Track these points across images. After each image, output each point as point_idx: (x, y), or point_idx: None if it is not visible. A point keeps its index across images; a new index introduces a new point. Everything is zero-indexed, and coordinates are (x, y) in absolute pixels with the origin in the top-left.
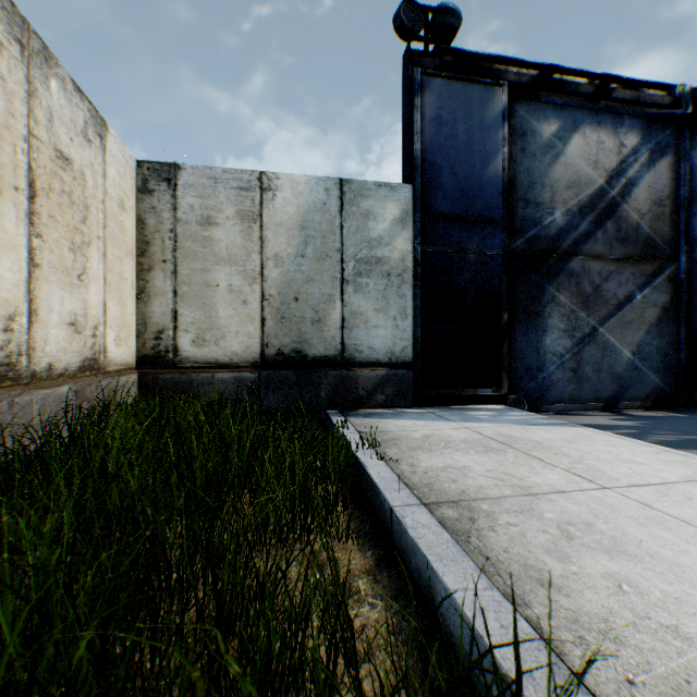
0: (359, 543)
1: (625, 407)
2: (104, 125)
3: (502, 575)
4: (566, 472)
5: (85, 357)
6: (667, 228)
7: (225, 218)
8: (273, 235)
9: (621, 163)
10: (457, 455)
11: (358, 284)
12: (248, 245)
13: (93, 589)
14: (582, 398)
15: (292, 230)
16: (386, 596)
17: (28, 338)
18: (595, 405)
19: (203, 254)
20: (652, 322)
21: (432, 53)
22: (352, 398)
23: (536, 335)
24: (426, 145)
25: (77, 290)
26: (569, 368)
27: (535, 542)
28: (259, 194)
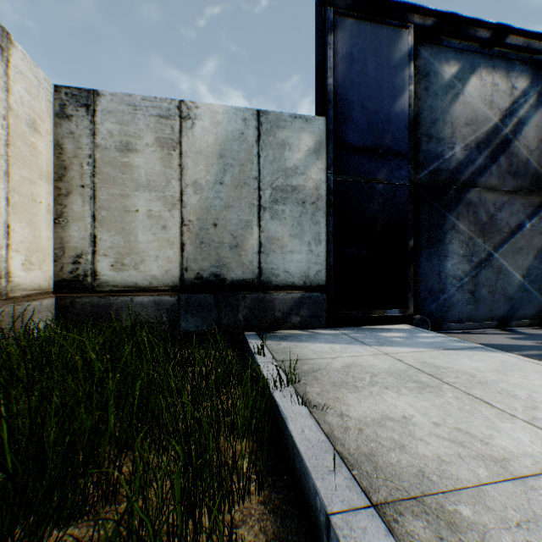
0: None
1: (516, 325)
2: (5, 37)
3: None
4: (532, 426)
5: None
6: None
7: (145, 145)
8: (192, 163)
9: (513, 104)
10: (390, 396)
11: (275, 211)
12: (168, 172)
13: None
14: (478, 317)
15: (211, 158)
16: None
17: None
18: (490, 324)
19: (122, 179)
20: (539, 248)
21: None
22: (268, 319)
23: (438, 260)
24: (338, 80)
25: None
26: (467, 290)
27: None
28: (179, 122)
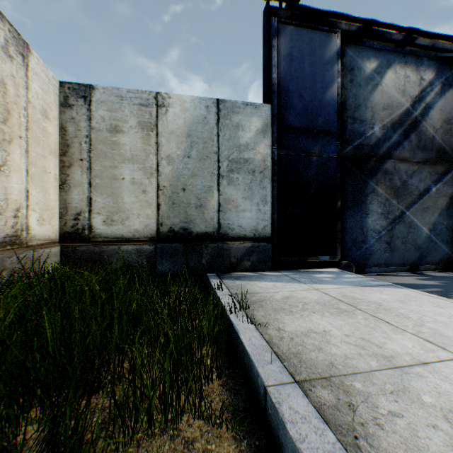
0: (233, 428)
1: (424, 269)
2: (26, 47)
3: None
4: (416, 336)
5: (6, 234)
6: (452, 139)
7: (129, 127)
8: (166, 141)
9: (421, 92)
10: (315, 318)
11: (231, 179)
12: (147, 148)
13: None
14: (393, 262)
15: (180, 137)
16: None
17: None
18: (402, 268)
19: (111, 154)
20: (443, 208)
21: (285, 9)
22: (226, 264)
23: (361, 217)
24: (281, 75)
25: None
26: (384, 241)
27: (433, 448)
28: (155, 109)
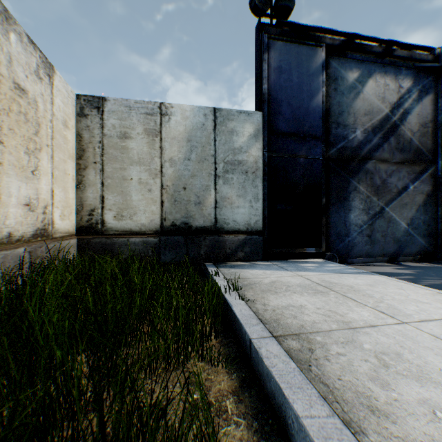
0: (227, 367)
1: (402, 260)
2: (51, 69)
3: (339, 402)
4: (373, 309)
5: (37, 228)
6: (429, 142)
7: (137, 133)
8: (169, 145)
9: (400, 99)
10: (295, 296)
11: (226, 178)
12: (152, 152)
13: None
14: (374, 254)
15: (181, 142)
16: (247, 415)
17: None
18: (382, 259)
19: (121, 158)
20: (420, 204)
21: (275, 25)
22: (222, 254)
23: (344, 213)
24: (271, 85)
25: (31, 181)
26: (365, 234)
27: (360, 370)
28: (159, 117)
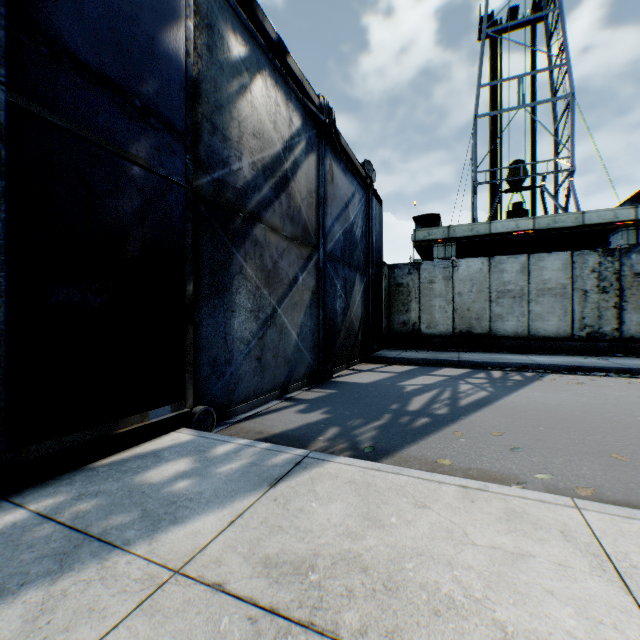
0: None
1: (294, 390)
2: None
3: None
4: None
5: None
6: (315, 219)
7: None
8: None
9: (292, 139)
10: None
11: None
12: None
13: None
14: (264, 389)
15: None
16: None
17: None
18: (274, 395)
19: None
20: (308, 305)
21: None
22: None
23: (224, 317)
24: None
25: None
26: (255, 357)
27: None
28: None
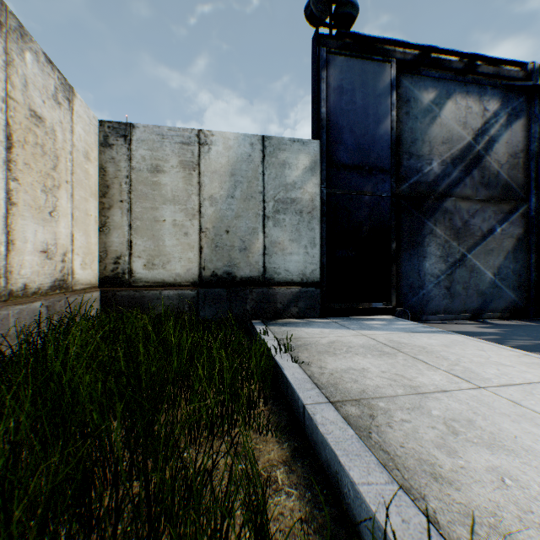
0: (277, 436)
1: (488, 317)
2: (71, 91)
3: (400, 469)
4: (447, 373)
5: (55, 278)
6: (521, 175)
7: (171, 167)
8: (209, 181)
9: (485, 124)
10: (357, 359)
11: (277, 220)
12: (189, 188)
13: (35, 494)
14: (454, 310)
15: (224, 176)
16: (299, 485)
17: (6, 263)
18: (464, 316)
19: (152, 195)
20: (509, 250)
21: (336, 36)
22: (272, 310)
23: (418, 260)
24: (330, 109)
25: (49, 224)
26: (443, 286)
27: (426, 438)
28: (198, 147)
